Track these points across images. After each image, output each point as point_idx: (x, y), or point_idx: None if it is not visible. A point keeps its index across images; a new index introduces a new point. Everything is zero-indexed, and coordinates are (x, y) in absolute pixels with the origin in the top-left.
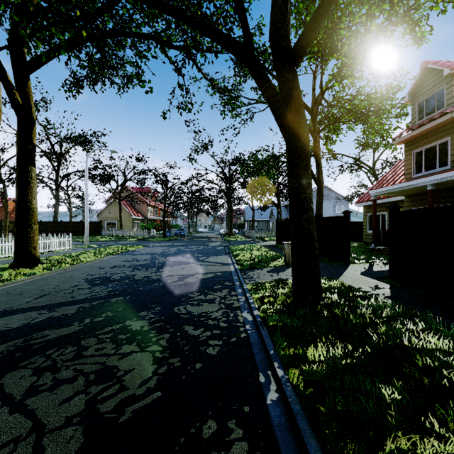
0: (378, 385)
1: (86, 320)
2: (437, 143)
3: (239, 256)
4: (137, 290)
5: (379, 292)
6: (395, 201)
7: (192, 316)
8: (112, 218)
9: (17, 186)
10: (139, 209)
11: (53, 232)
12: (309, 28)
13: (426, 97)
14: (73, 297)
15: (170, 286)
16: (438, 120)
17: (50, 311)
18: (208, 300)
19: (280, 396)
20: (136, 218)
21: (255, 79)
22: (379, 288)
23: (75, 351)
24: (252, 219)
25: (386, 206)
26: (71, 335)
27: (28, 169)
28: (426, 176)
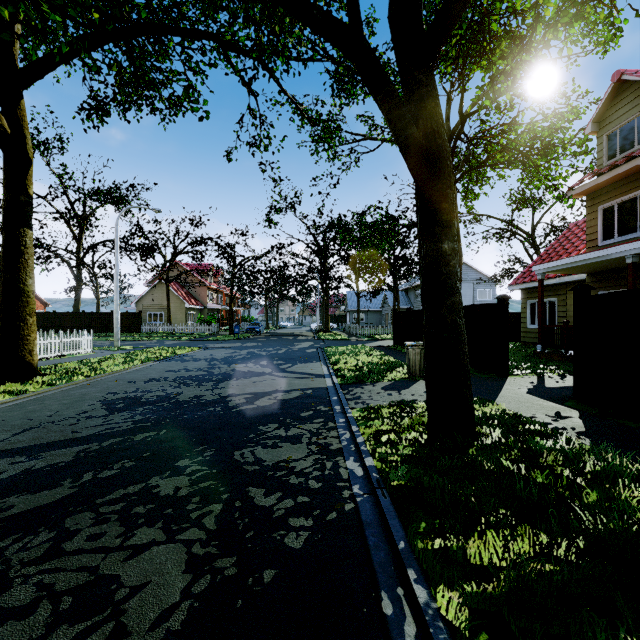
0: (616, 628)
1: (85, 477)
2: (638, 194)
3: (339, 363)
4: (180, 420)
5: (565, 425)
6: (570, 281)
7: (263, 468)
8: (157, 307)
9: (3, 259)
10: (195, 295)
11: (72, 327)
12: None
13: (621, 125)
14: (75, 432)
15: (232, 412)
16: (639, 158)
17: (30, 459)
18: (291, 437)
19: None
20: (191, 307)
21: (366, 82)
22: (563, 417)
23: (50, 541)
24: (358, 309)
25: (556, 290)
26: (52, 506)
27: (21, 233)
28: (625, 243)
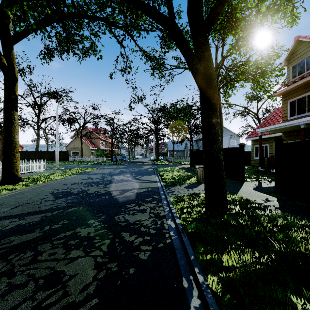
0: (287, 292)
1: (46, 228)
2: (306, 95)
3: (164, 175)
4: (89, 202)
5: (270, 204)
6: (274, 136)
7: (128, 224)
8: (76, 148)
9: (4, 126)
10: (94, 143)
11: (35, 158)
12: (218, 3)
13: (298, 62)
14: (40, 208)
15: (113, 198)
16: (307, 78)
17: (19, 219)
18: (141, 210)
19: (202, 303)
20: (92, 148)
21: (176, 43)
22: (269, 200)
23: (32, 256)
24: (173, 149)
25: (268, 140)
26: (31, 240)
27: (12, 113)
28: (300, 118)
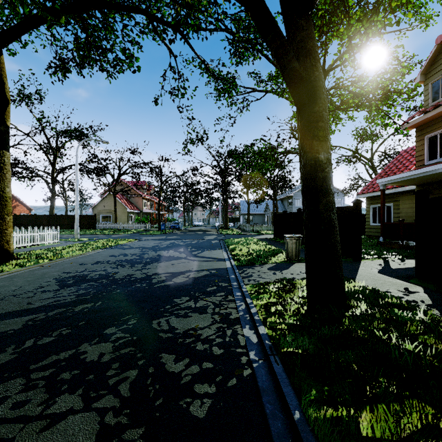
0: None
1: (26, 343)
2: None
3: (235, 250)
4: (113, 293)
5: (415, 298)
6: (403, 191)
7: (175, 336)
8: (107, 211)
9: None
10: (134, 203)
11: (48, 225)
12: None
13: None
14: (29, 304)
15: (154, 287)
16: None
17: None
18: (199, 308)
19: None
20: (131, 211)
21: (258, 27)
22: (411, 292)
23: None
24: (248, 213)
25: (392, 197)
26: None
27: (0, 154)
28: None
